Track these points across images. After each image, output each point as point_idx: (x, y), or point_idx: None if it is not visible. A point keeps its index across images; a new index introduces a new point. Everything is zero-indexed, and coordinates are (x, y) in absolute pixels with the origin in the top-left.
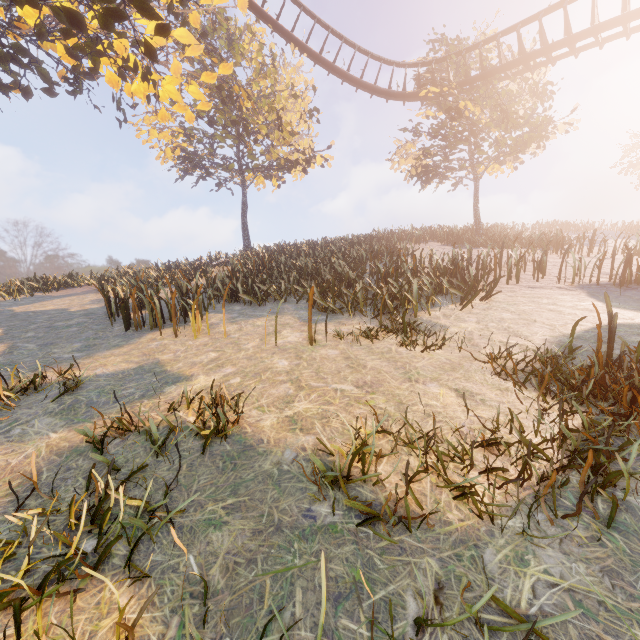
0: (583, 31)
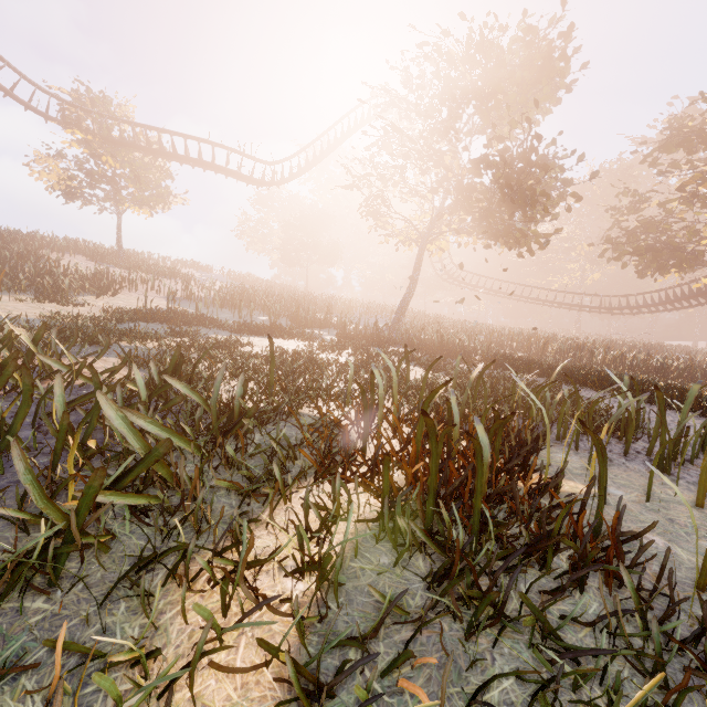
0: (182, 156)
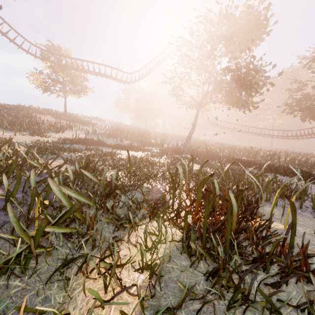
0: (92, 71)
